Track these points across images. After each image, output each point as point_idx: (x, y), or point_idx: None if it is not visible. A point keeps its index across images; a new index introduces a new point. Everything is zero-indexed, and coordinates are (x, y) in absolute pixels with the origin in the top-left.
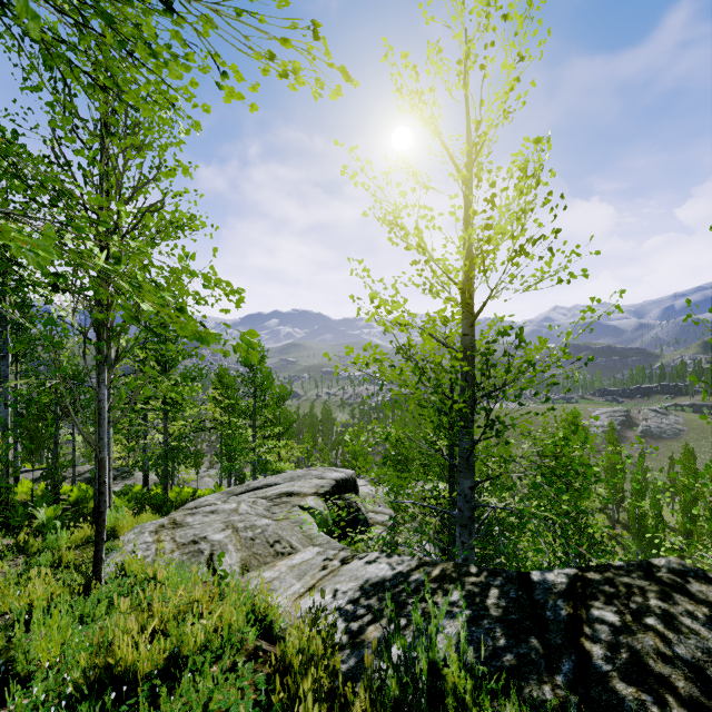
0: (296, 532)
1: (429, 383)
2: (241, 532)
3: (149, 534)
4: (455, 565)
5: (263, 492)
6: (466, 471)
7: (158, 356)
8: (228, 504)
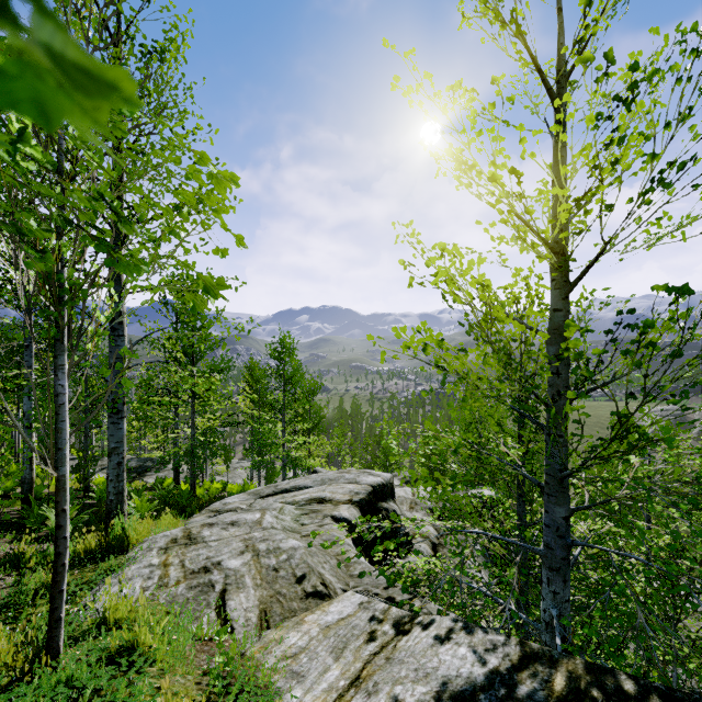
0: (329, 556)
1: (513, 374)
2: (263, 557)
3: (157, 552)
4: (589, 669)
5: (291, 496)
6: (559, 495)
7: (185, 347)
8: (251, 513)
